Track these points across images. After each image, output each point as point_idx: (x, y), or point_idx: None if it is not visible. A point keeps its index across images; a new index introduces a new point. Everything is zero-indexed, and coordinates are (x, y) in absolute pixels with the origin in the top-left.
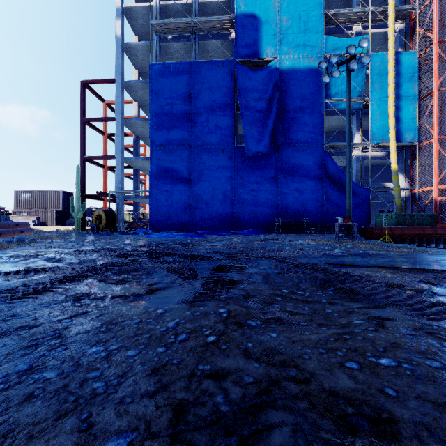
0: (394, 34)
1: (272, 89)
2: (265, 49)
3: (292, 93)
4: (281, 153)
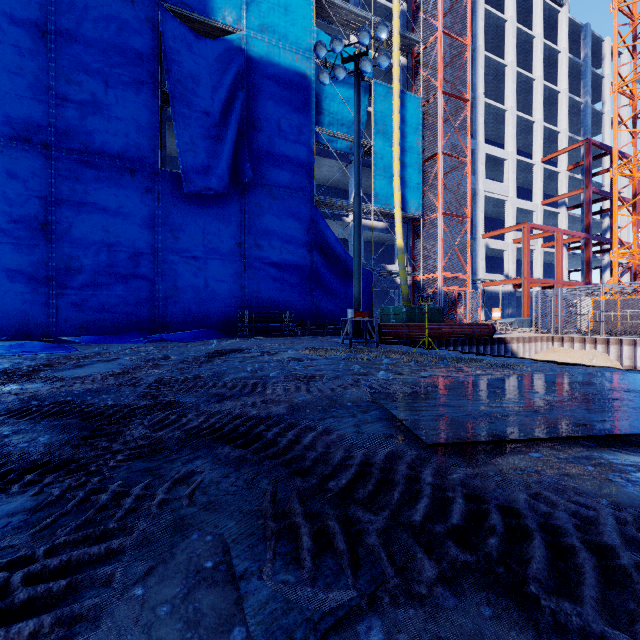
0: (399, 64)
1: (232, 82)
2: (221, 8)
3: (267, 100)
4: (249, 199)
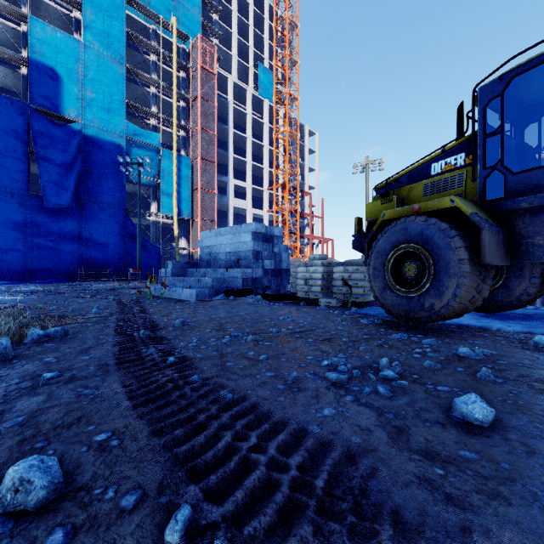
0: (176, 142)
1: (75, 149)
2: (68, 109)
3: (96, 158)
4: (85, 209)
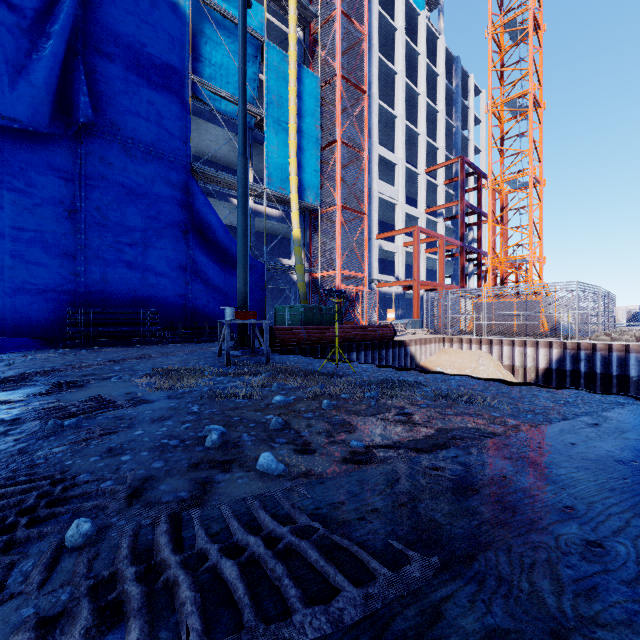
0: (296, 30)
1: None
2: None
3: (118, 18)
4: (89, 149)
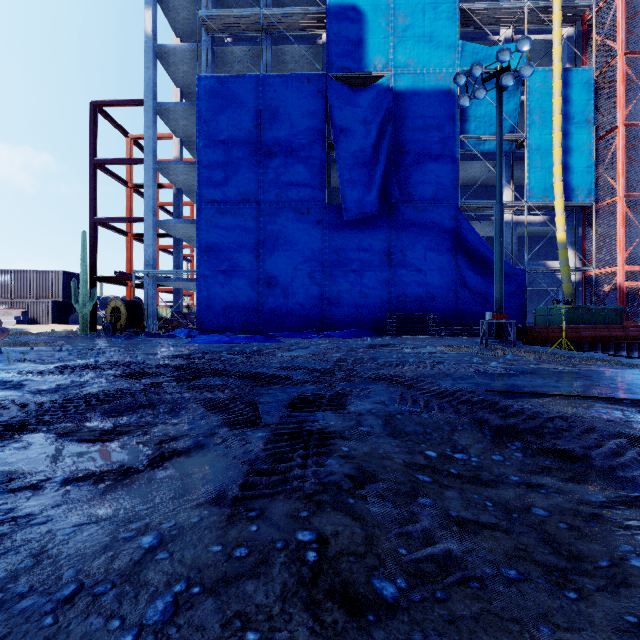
0: (560, 41)
1: (382, 119)
2: (372, 59)
3: (412, 125)
4: (396, 216)
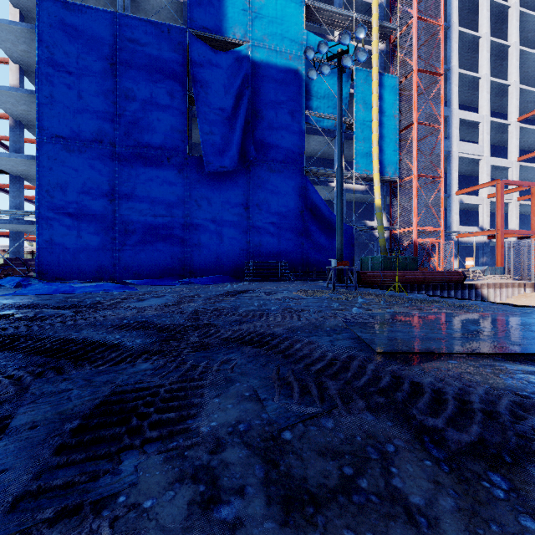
0: (377, 50)
1: (240, 83)
2: (232, 27)
3: (267, 94)
4: (253, 173)
